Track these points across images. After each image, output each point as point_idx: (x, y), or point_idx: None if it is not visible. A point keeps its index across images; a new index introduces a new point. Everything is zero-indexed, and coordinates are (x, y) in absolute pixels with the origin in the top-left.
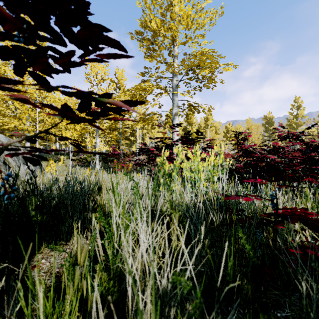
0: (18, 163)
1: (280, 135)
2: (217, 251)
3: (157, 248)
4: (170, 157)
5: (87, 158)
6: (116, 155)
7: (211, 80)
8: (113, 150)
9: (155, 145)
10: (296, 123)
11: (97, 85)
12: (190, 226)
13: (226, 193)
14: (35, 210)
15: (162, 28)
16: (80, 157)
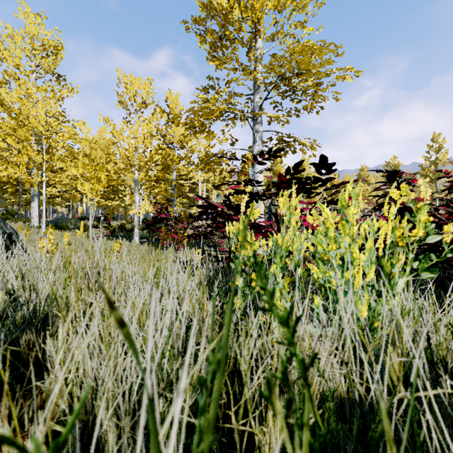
0: None
1: None
2: None
3: None
4: (253, 223)
5: (126, 224)
6: (163, 220)
7: (317, 96)
8: (158, 211)
9: (224, 201)
10: (435, 173)
11: (137, 112)
12: None
13: (444, 336)
14: None
15: (237, 6)
16: (109, 223)
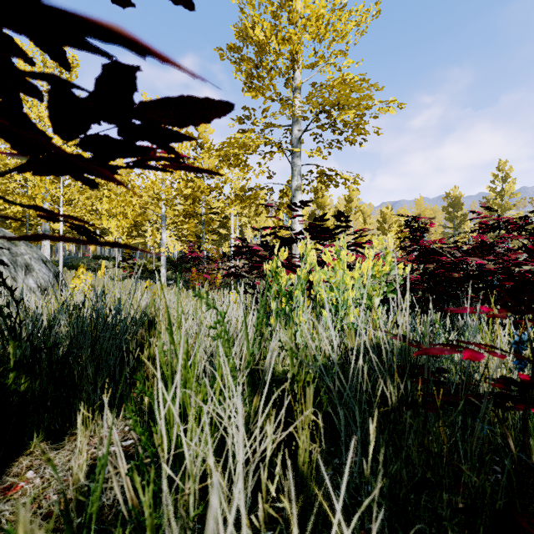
0: (14, 273)
1: (484, 224)
2: (402, 474)
3: (264, 478)
4: (289, 263)
5: (147, 264)
6: (195, 260)
7: (358, 130)
8: (190, 250)
9: (261, 242)
10: (500, 206)
11: None
12: (331, 400)
13: (397, 331)
14: (15, 367)
15: (274, 39)
16: (134, 262)
